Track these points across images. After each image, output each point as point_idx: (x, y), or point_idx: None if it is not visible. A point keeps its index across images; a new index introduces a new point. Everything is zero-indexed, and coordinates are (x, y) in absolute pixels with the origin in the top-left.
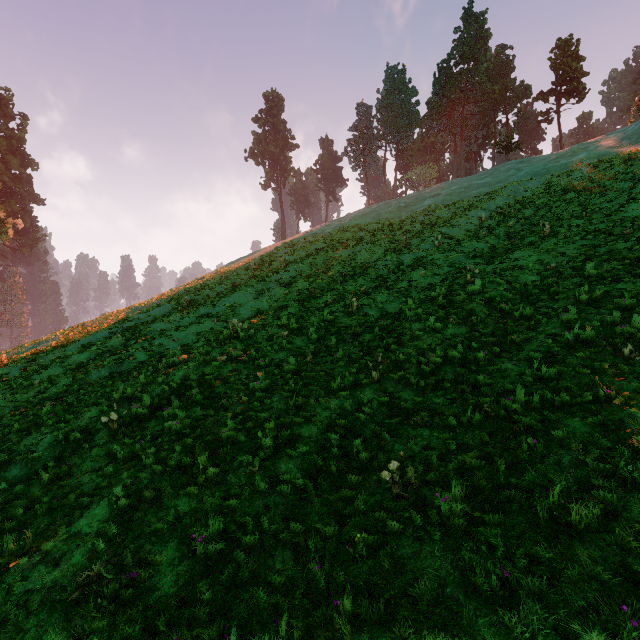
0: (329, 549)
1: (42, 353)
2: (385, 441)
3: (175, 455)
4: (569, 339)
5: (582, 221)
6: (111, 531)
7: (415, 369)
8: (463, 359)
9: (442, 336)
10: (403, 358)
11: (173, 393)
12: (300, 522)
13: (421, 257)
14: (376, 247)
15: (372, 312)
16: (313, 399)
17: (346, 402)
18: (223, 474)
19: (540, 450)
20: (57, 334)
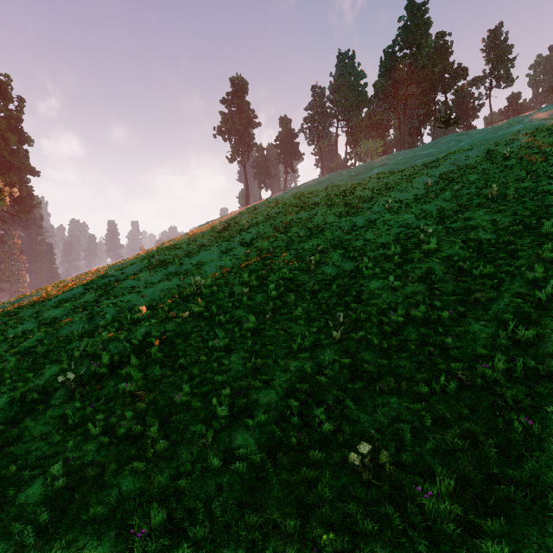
0: (290, 551)
1: (23, 308)
2: (349, 409)
3: (125, 423)
4: (541, 299)
5: (528, 183)
6: (42, 519)
7: (376, 328)
8: (425, 318)
9: (402, 294)
10: (364, 317)
11: (134, 350)
12: (256, 509)
13: (373, 219)
14: (331, 210)
15: (329, 270)
16: (272, 360)
17: (306, 364)
18: (174, 446)
19: (537, 433)
20: (40, 290)
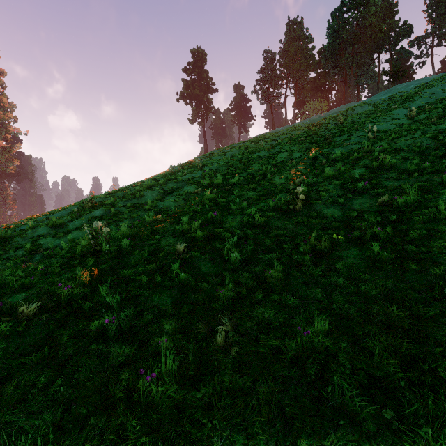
0: None
1: None
2: None
3: None
4: None
5: None
6: None
7: None
8: None
9: None
10: None
11: None
12: None
13: (358, 148)
14: (295, 147)
15: (328, 210)
16: None
17: None
18: None
19: None
20: None
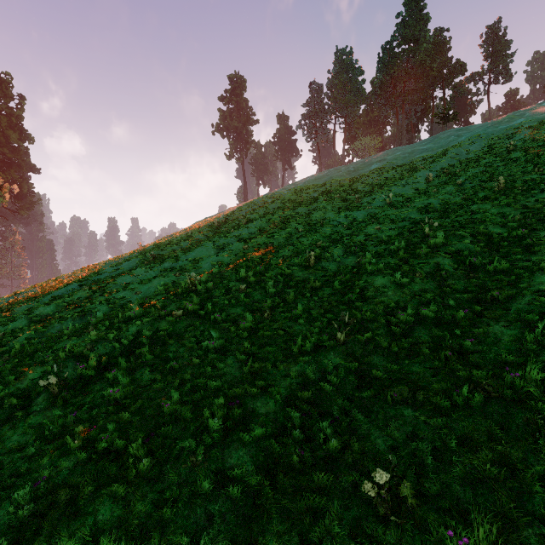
0: None
1: (17, 304)
2: (357, 422)
3: (106, 436)
4: None
5: (536, 176)
6: None
7: (384, 329)
8: (437, 318)
9: (410, 291)
10: (370, 316)
11: (124, 350)
12: None
13: (374, 213)
14: (330, 205)
15: (329, 266)
16: (270, 363)
17: (308, 368)
18: (159, 465)
19: None
20: (36, 286)
